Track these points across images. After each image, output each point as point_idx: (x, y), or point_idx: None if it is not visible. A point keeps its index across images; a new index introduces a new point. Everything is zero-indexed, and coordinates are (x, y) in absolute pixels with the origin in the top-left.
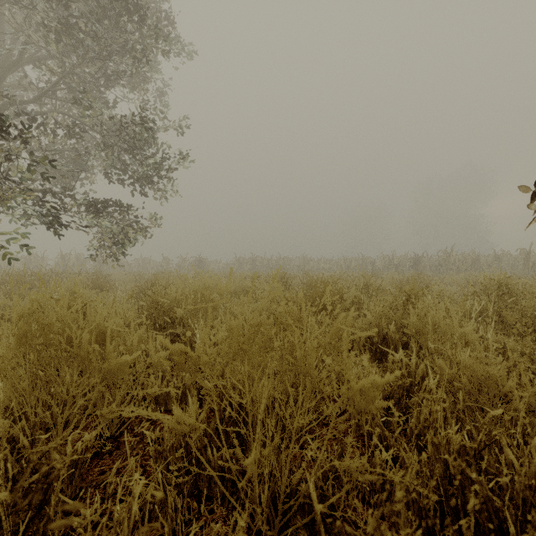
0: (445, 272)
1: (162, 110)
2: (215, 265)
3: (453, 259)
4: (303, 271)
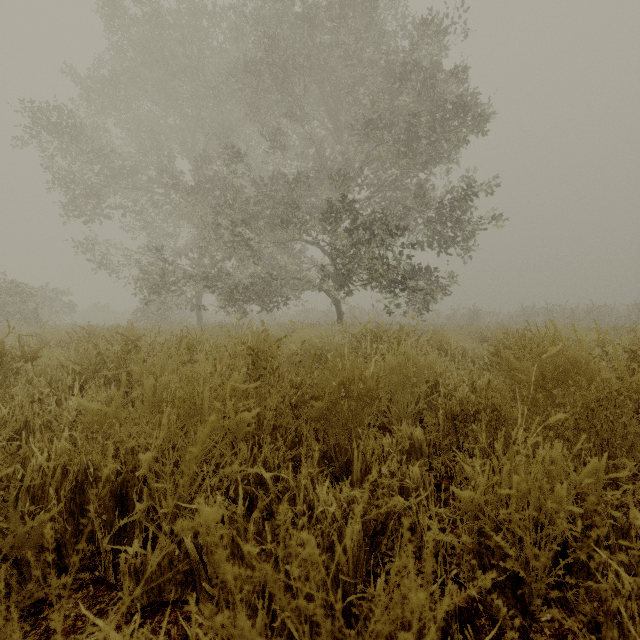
0: None
1: (468, 176)
2: (492, 316)
3: None
4: None
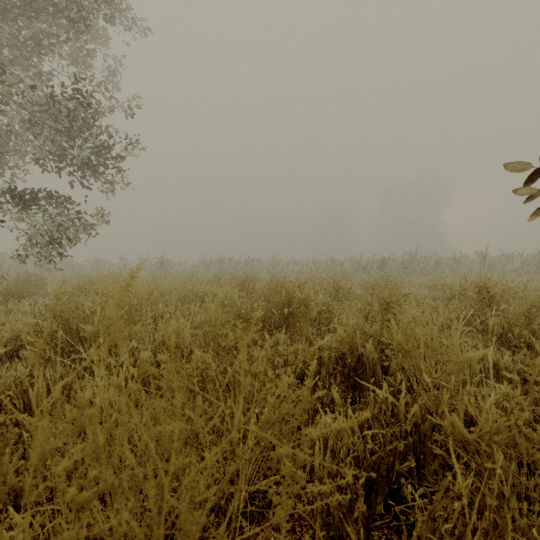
0: (410, 274)
1: (108, 89)
2: (180, 266)
3: (417, 261)
4: (272, 273)
